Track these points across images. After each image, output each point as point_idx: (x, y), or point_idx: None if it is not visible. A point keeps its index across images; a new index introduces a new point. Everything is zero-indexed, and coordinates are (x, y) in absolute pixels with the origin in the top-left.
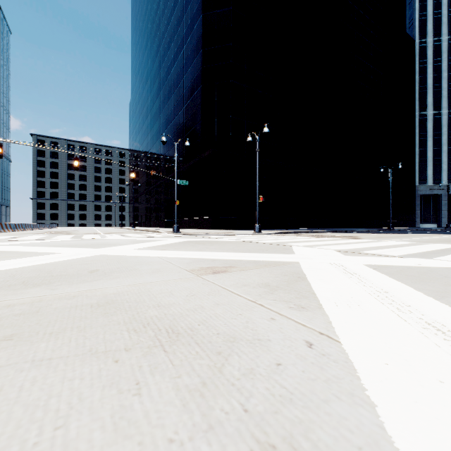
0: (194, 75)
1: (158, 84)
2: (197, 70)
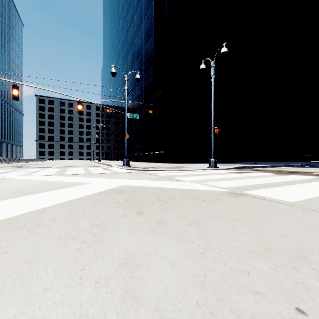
0: (146, 27)
1: (119, 46)
2: (149, 21)
